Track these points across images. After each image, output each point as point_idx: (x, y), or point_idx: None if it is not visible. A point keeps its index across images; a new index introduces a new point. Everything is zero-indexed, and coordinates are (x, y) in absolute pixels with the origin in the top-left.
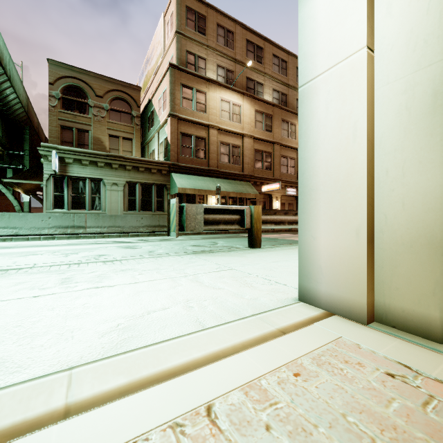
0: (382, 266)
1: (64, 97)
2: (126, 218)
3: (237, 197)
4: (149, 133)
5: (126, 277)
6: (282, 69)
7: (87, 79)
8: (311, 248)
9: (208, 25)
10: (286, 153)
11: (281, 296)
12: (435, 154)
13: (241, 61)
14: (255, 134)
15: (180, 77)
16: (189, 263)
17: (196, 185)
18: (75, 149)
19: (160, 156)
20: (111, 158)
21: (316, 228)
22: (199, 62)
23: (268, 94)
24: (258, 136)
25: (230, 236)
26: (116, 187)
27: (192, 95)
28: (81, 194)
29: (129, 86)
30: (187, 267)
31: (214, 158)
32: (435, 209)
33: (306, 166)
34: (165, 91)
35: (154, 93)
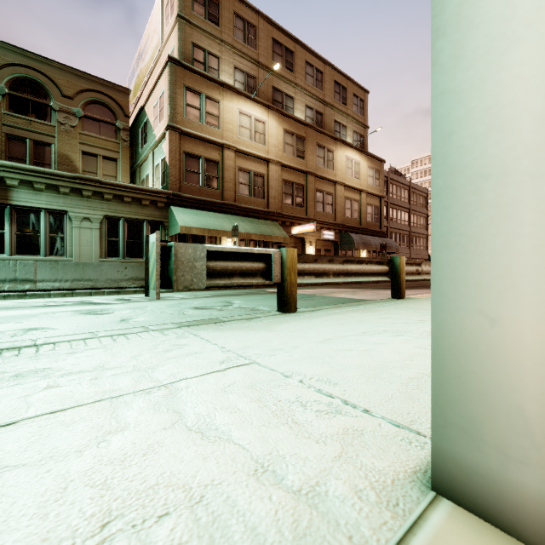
0: None
1: (12, 94)
2: (101, 267)
3: (260, 241)
4: (142, 152)
5: (1, 403)
6: (316, 81)
7: (49, 72)
8: (479, 350)
9: (222, 13)
10: (322, 186)
11: (377, 468)
12: None
13: (265, 66)
14: (284, 160)
15: (183, 77)
16: (172, 349)
17: (205, 223)
18: (23, 165)
19: (156, 184)
20: (80, 182)
21: (503, 292)
22: (209, 60)
23: (300, 111)
24: (287, 163)
25: (251, 292)
26: (89, 223)
27: (201, 103)
28: (32, 233)
29: (113, 87)
30: (165, 360)
31: (231, 188)
32: None
33: (460, 111)
34: (162, 95)
35: (148, 97)
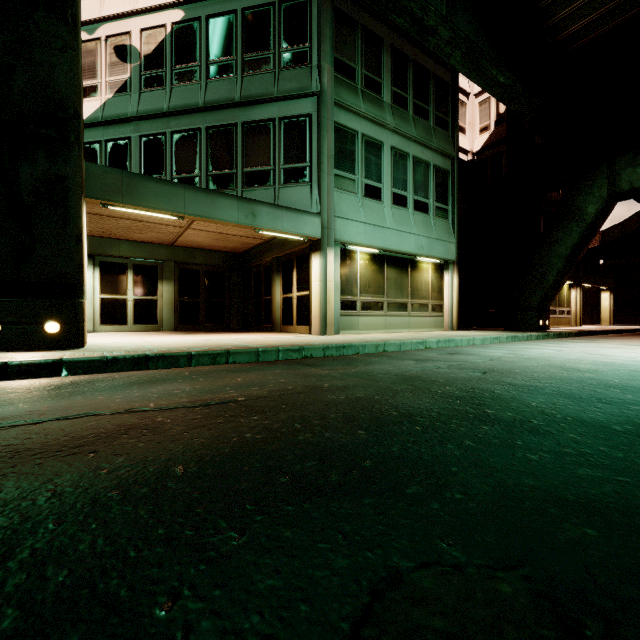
0: None
1: None
2: None
3: None
4: None
5: None
6: None
7: None
8: None
9: None
10: None
11: None
12: (92, 307)
13: None
14: None
15: None
16: None
17: None
18: None
19: None
20: None
21: None
22: None
23: None
24: None
25: None
26: None
27: None
28: None
29: None
30: None
31: None
32: (92, 314)
33: None
34: None
35: None
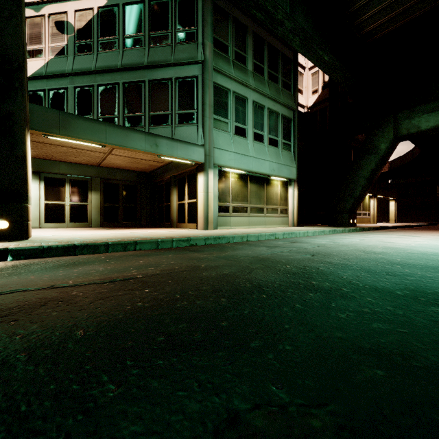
0: (32, 222)
1: None
2: None
3: None
4: None
5: None
6: None
7: None
8: None
9: None
10: None
11: None
12: (38, 210)
13: None
14: None
15: None
16: None
17: None
18: None
19: None
20: None
21: None
22: None
23: None
24: None
25: None
26: None
27: None
28: None
29: None
30: None
31: None
32: (38, 215)
33: None
34: None
35: None
